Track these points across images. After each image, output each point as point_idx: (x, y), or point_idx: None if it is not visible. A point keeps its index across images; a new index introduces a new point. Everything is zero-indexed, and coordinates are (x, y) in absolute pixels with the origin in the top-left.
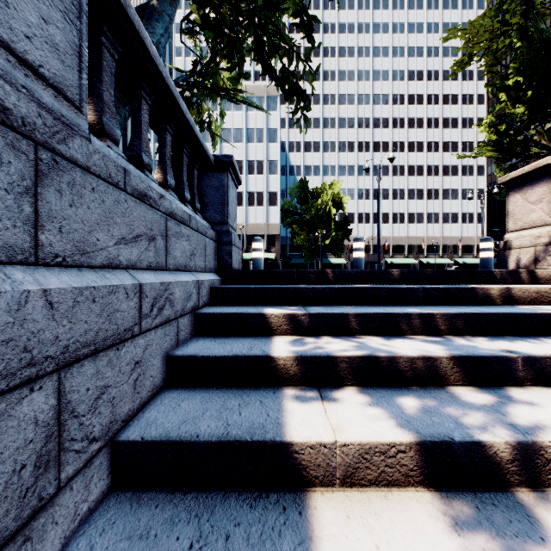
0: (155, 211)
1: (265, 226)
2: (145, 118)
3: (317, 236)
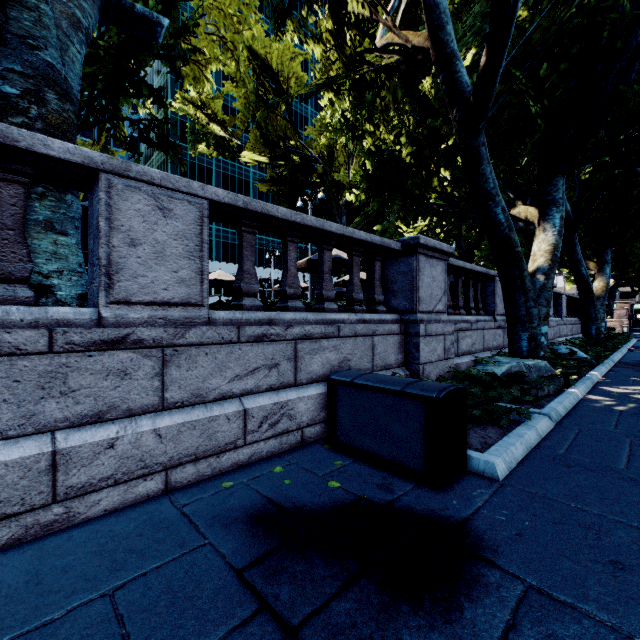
0: None
1: None
2: None
3: None
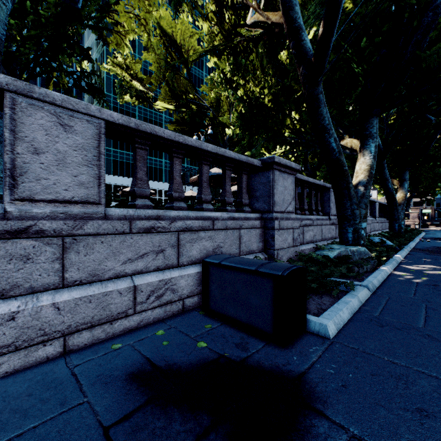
0: None
1: None
2: None
3: None
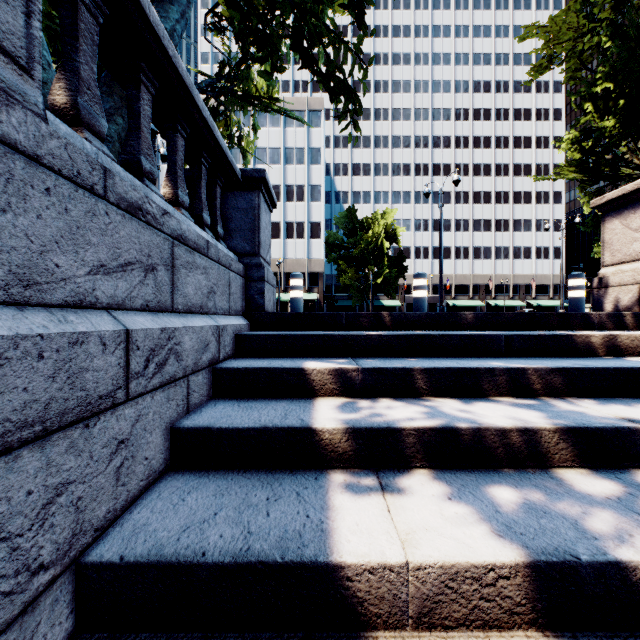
0: (155, 231)
1: (306, 262)
2: (146, 111)
3: (367, 274)
